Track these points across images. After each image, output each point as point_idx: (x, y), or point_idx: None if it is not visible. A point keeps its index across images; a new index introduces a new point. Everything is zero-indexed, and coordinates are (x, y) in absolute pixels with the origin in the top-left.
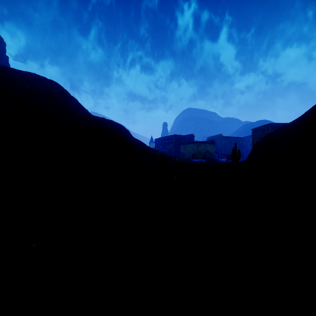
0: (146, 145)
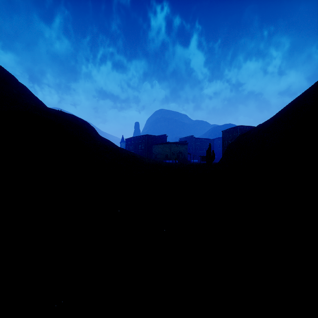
0: (115, 145)
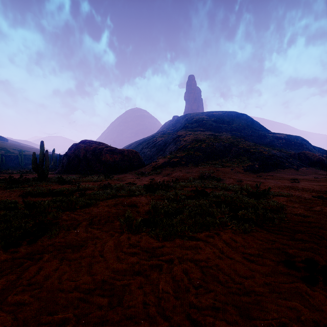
0: None
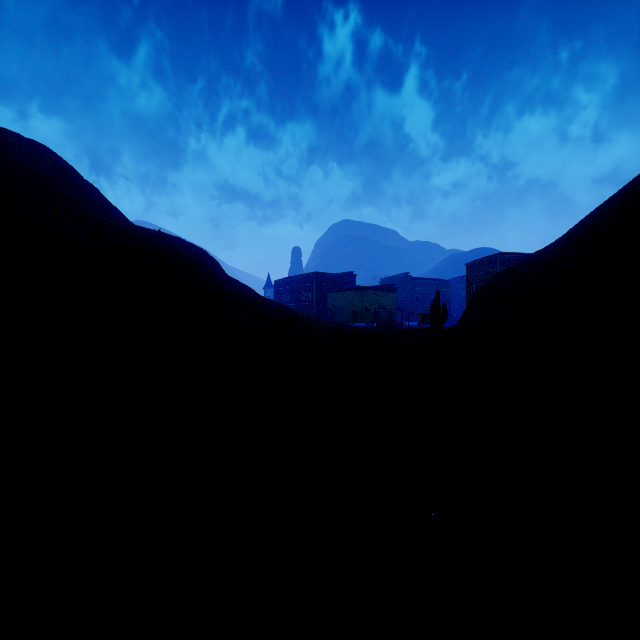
0: (256, 294)
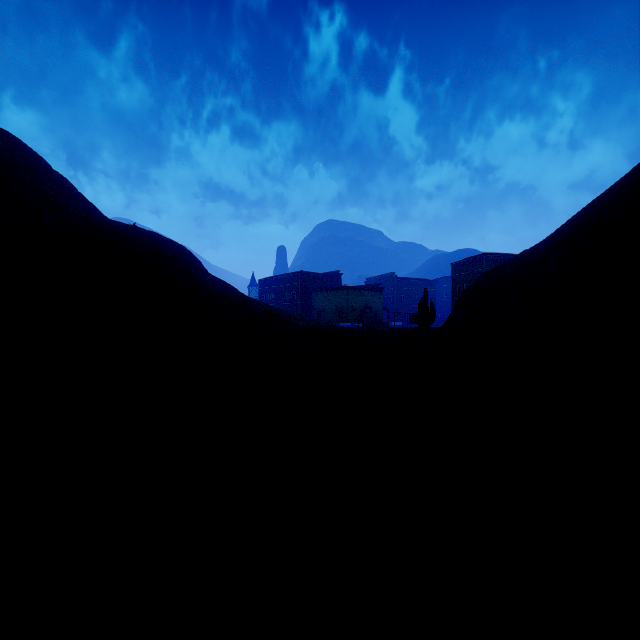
0: (239, 293)
